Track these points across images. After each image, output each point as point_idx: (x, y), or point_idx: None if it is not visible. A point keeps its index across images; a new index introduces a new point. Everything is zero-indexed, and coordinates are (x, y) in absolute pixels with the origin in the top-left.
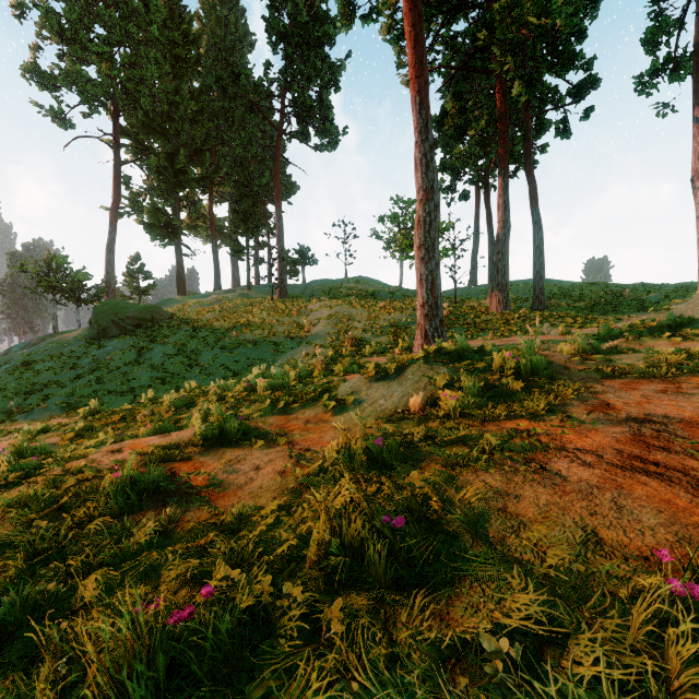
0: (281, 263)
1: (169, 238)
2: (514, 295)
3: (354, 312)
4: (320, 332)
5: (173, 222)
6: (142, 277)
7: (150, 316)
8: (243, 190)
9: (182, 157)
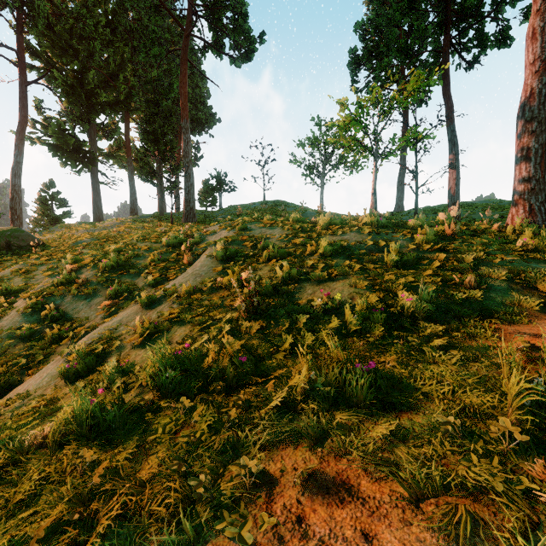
0: (187, 182)
1: (83, 164)
2: (466, 217)
3: (267, 232)
4: (199, 266)
5: (82, 145)
6: (56, 205)
7: (4, 241)
8: (153, 109)
9: (91, 76)
